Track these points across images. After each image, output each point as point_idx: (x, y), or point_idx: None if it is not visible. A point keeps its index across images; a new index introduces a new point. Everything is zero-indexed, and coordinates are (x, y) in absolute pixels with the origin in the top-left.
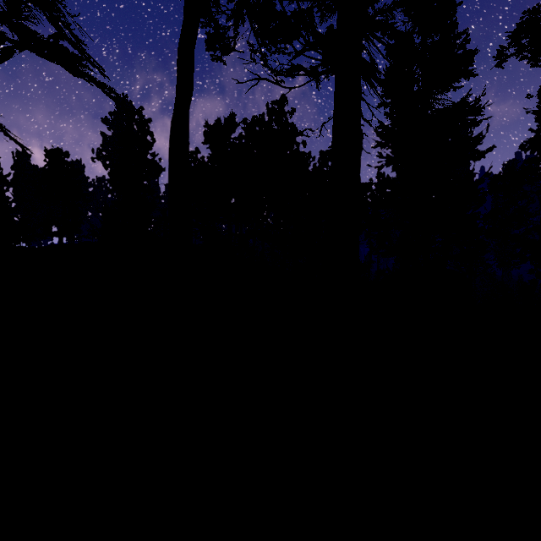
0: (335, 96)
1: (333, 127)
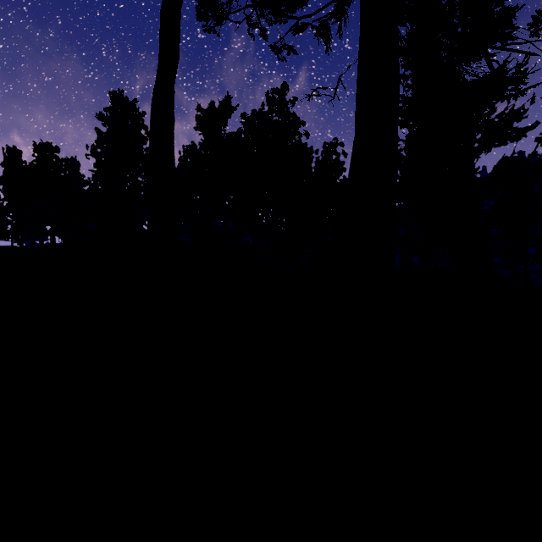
0: (361, 24)
1: (359, 68)
